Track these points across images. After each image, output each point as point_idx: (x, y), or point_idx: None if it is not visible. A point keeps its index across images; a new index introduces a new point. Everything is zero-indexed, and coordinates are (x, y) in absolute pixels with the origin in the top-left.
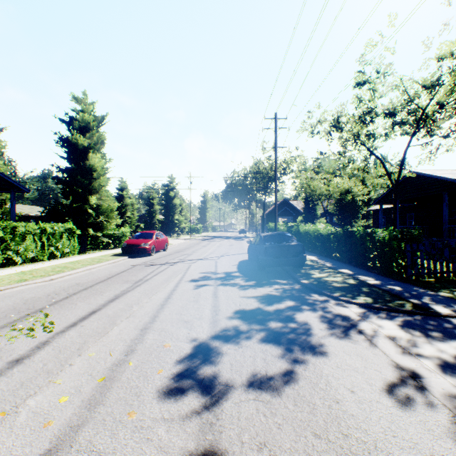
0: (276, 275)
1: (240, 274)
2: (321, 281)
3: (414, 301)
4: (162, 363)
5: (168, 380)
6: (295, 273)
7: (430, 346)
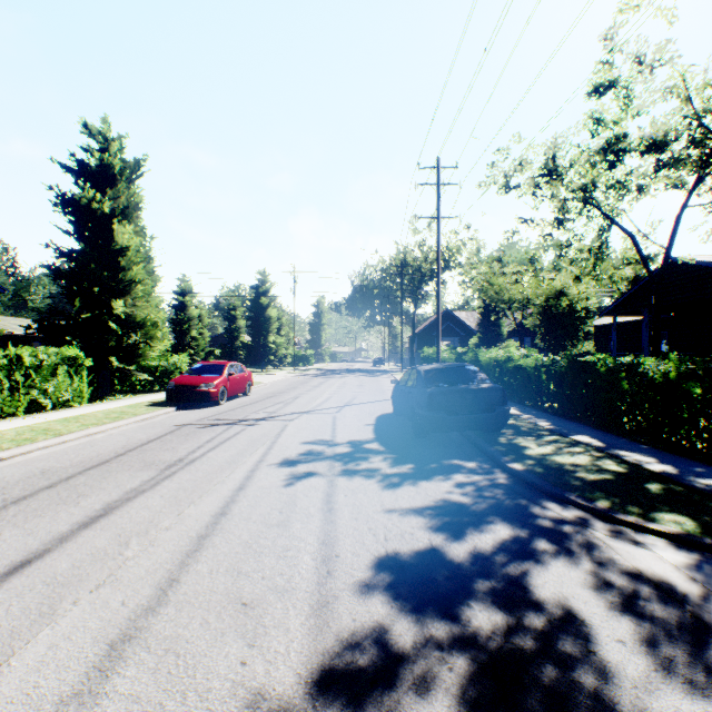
0: (452, 448)
1: (380, 446)
2: (550, 464)
3: None
4: None
5: None
6: (490, 446)
7: None
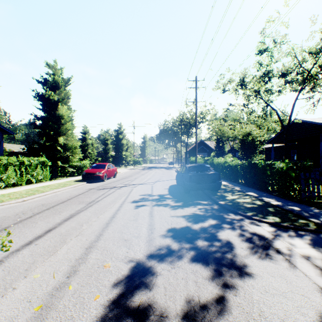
0: (198, 197)
1: (170, 196)
2: (235, 202)
3: (314, 220)
4: (100, 286)
5: (103, 309)
6: (213, 196)
7: None
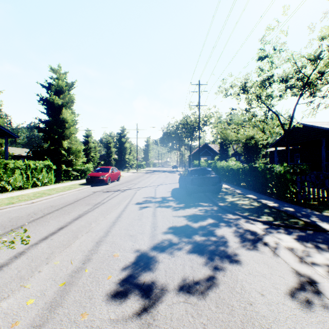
0: (200, 199)
1: (173, 198)
2: (233, 203)
3: (304, 219)
4: (111, 270)
5: (115, 285)
6: (214, 198)
7: (321, 256)
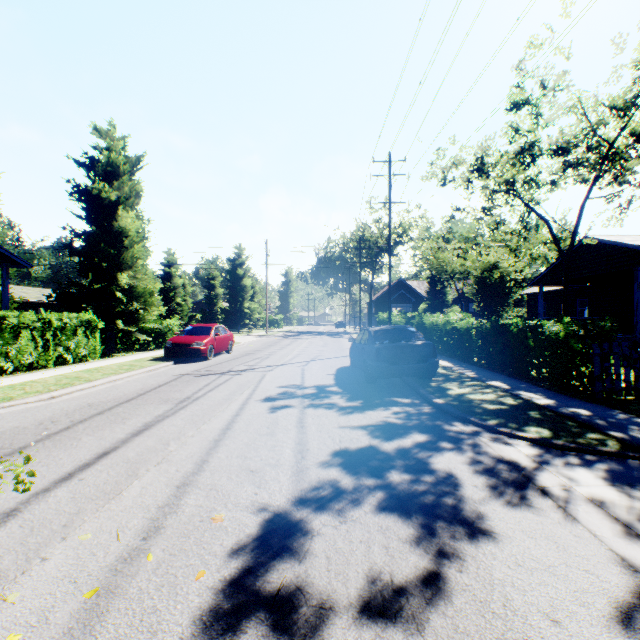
0: (394, 390)
1: (339, 389)
2: (464, 400)
3: (617, 434)
4: (205, 555)
5: (213, 596)
6: (422, 388)
7: None
